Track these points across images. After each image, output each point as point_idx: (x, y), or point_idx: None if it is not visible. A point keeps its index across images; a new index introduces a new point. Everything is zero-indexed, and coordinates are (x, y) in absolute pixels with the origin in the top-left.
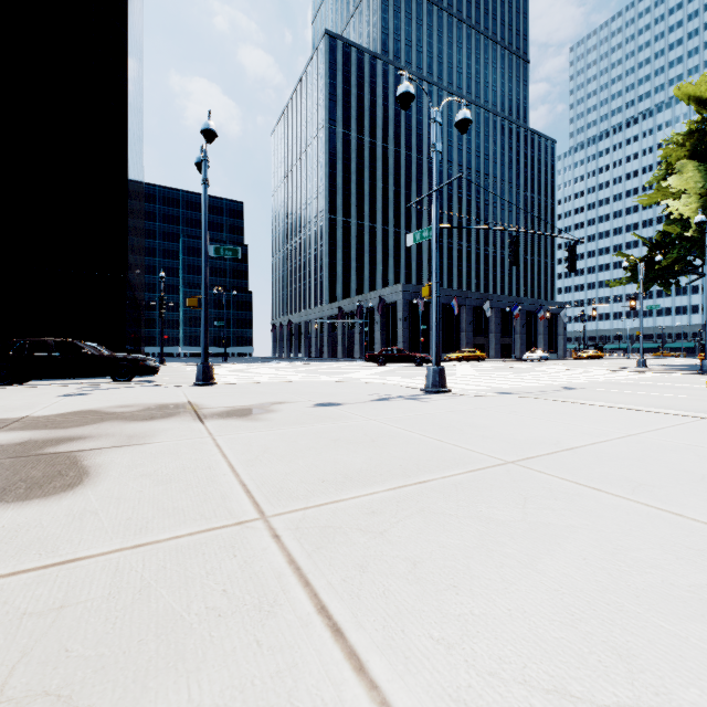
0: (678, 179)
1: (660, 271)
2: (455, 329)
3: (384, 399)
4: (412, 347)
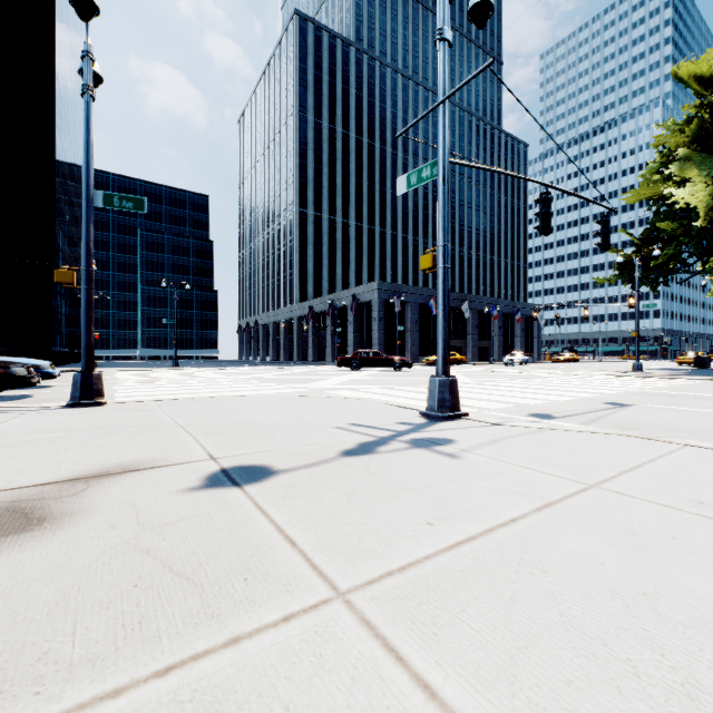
0: (680, 166)
1: (650, 269)
2: (433, 331)
3: (368, 447)
4: (388, 349)
